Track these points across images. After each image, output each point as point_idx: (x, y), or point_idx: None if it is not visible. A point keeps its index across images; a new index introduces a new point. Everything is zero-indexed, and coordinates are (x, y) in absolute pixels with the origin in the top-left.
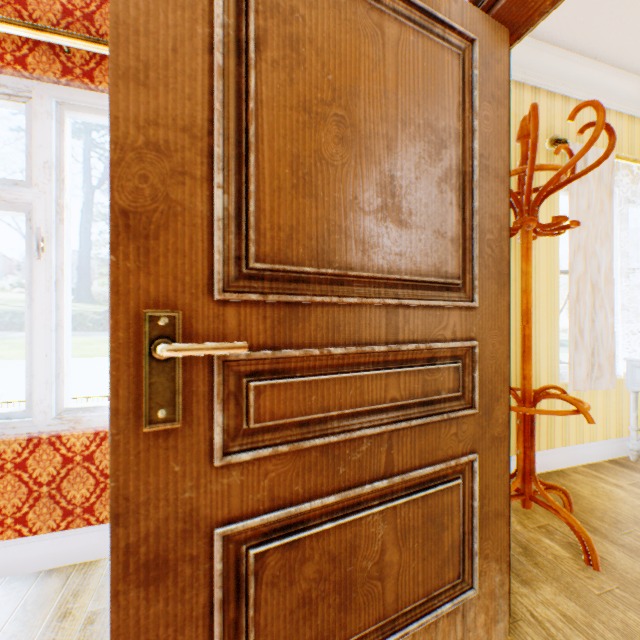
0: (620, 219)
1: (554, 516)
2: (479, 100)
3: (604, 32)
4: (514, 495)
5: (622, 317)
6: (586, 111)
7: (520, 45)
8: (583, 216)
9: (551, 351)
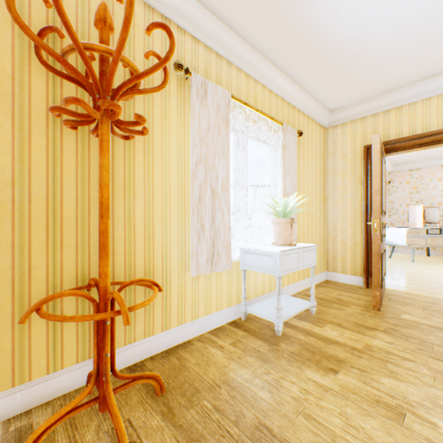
0: (243, 147)
1: (143, 404)
2: None
3: None
4: (86, 403)
5: (244, 216)
6: (214, 57)
7: None
8: (204, 135)
9: (183, 243)
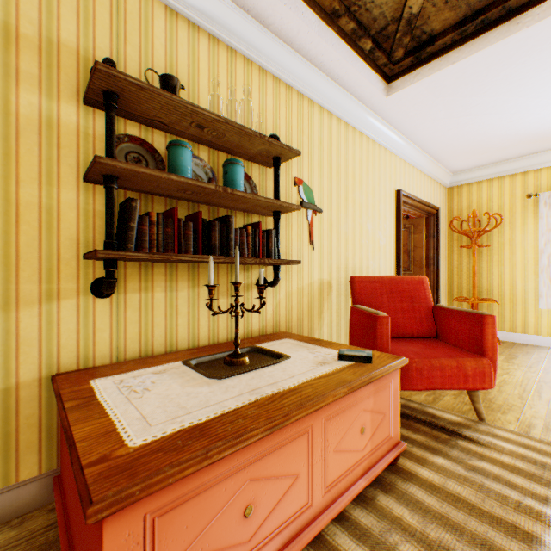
0: None
1: None
2: (413, 235)
3: (544, 147)
4: None
5: None
6: None
7: (502, 165)
8: (550, 226)
9: (537, 290)
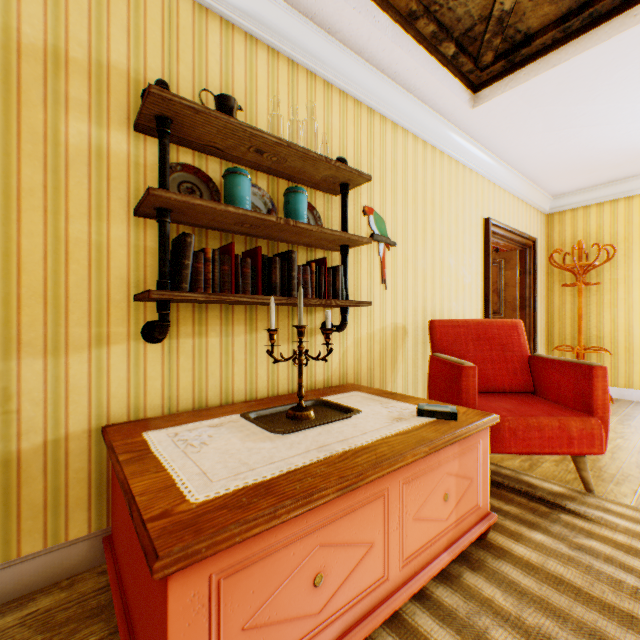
0: None
1: None
2: (504, 271)
3: None
4: None
5: None
6: None
7: (616, 186)
8: None
9: None
